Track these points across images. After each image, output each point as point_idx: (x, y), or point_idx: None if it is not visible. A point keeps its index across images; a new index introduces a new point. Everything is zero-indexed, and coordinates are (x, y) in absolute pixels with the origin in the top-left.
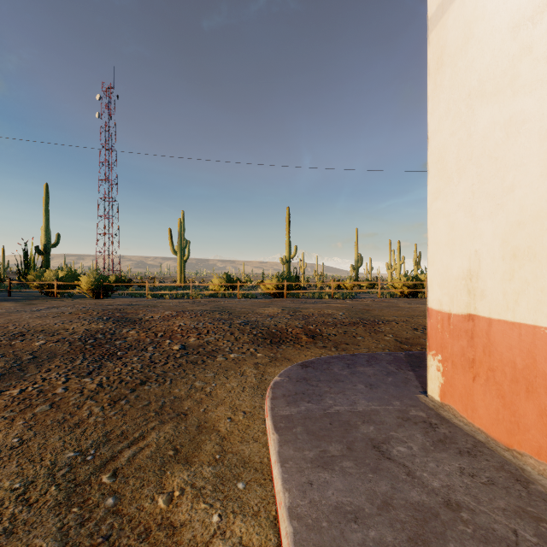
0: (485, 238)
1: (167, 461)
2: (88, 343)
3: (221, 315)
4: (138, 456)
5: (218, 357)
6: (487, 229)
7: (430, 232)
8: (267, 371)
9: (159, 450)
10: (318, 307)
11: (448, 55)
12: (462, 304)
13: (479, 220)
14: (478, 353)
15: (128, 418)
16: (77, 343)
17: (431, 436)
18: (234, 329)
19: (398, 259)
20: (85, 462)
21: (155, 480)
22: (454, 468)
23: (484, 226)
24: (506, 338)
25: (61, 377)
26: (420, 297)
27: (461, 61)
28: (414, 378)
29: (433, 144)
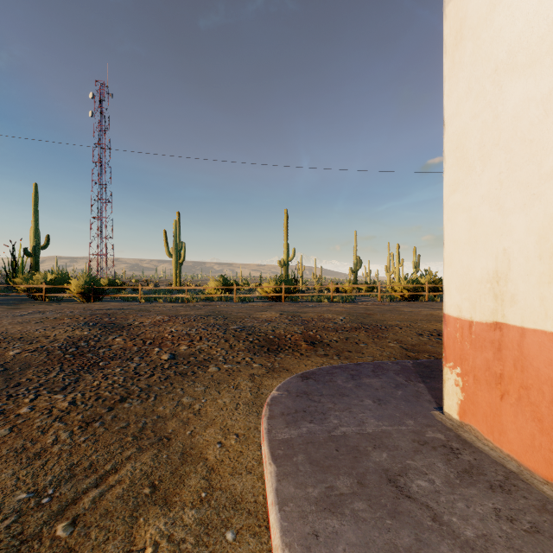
0: (516, 235)
1: (142, 502)
2: (68, 352)
3: (216, 320)
4: (106, 497)
5: (210, 368)
6: (519, 224)
7: (446, 229)
8: (263, 383)
9: (133, 488)
10: (317, 311)
11: (469, 28)
12: (487, 311)
13: (508, 213)
14: (507, 367)
15: (100, 445)
16: (56, 352)
17: (454, 465)
18: (229, 335)
19: (397, 262)
20: (38, 507)
21: (124, 531)
22: (487, 510)
23: (515, 221)
24: (544, 352)
25: (29, 393)
26: (421, 300)
27: (485, 32)
28: (425, 391)
29: (451, 129)
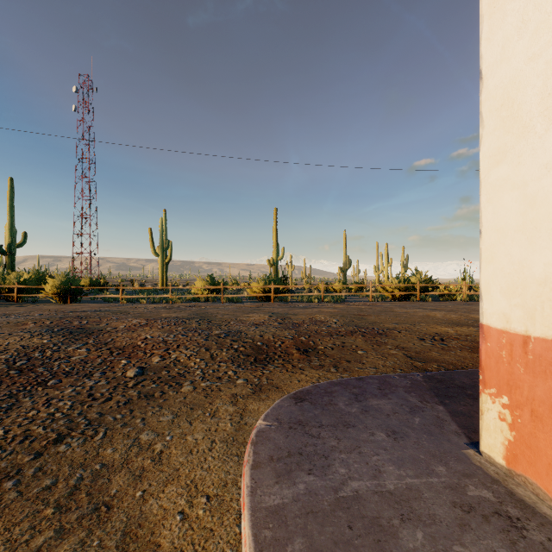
0: None
1: None
2: (16, 366)
3: (199, 324)
4: None
5: (184, 386)
6: None
7: (485, 213)
8: (248, 408)
9: None
10: (308, 312)
11: None
12: None
13: None
14: None
15: None
16: None
17: None
18: (211, 342)
19: (386, 261)
20: None
21: None
22: None
23: None
24: None
25: None
26: (412, 300)
27: None
28: (448, 417)
29: (492, 82)
